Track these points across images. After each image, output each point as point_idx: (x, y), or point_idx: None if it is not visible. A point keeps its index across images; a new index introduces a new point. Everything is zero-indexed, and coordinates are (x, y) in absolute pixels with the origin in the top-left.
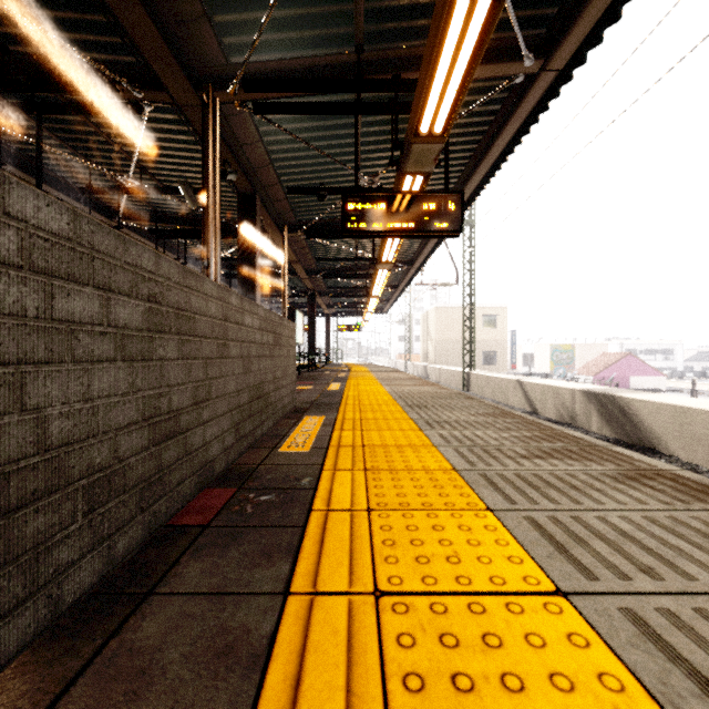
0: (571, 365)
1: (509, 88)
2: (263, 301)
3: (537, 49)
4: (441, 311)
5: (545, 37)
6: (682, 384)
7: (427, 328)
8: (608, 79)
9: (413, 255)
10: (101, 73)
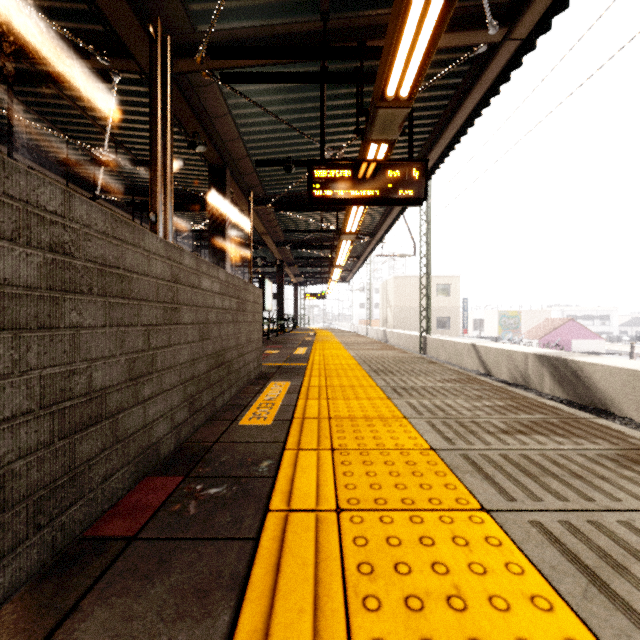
0: (517, 329)
1: (470, 60)
2: (236, 271)
3: (501, 18)
4: (399, 281)
5: (509, 5)
6: (619, 347)
7: (386, 296)
8: (570, 49)
9: (374, 227)
10: (69, 42)
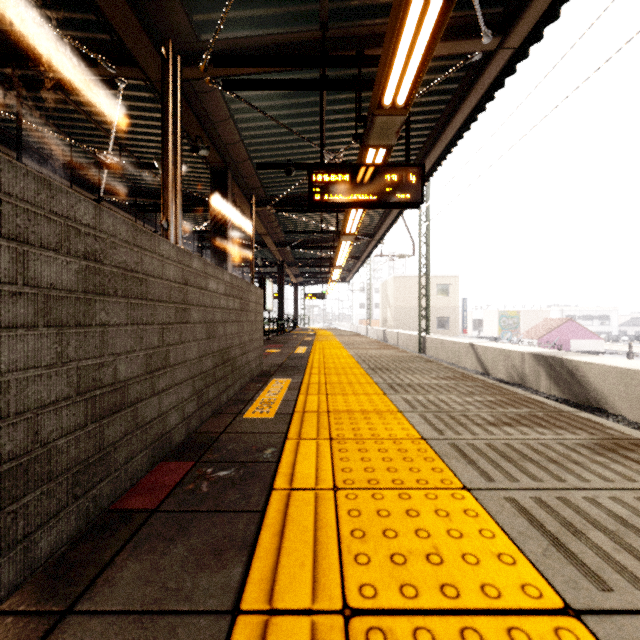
0: (516, 329)
1: (466, 67)
2: (236, 271)
3: (495, 27)
4: (399, 281)
5: (503, 15)
6: (618, 347)
7: (385, 296)
8: (562, 57)
9: (374, 228)
10: (77, 50)
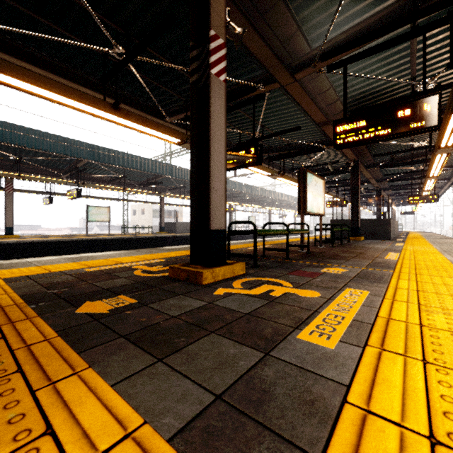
0: None
1: None
2: None
3: None
4: None
5: None
6: None
7: None
8: None
9: (442, 185)
10: None
